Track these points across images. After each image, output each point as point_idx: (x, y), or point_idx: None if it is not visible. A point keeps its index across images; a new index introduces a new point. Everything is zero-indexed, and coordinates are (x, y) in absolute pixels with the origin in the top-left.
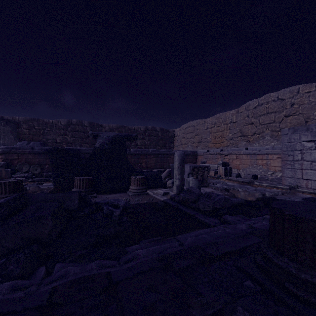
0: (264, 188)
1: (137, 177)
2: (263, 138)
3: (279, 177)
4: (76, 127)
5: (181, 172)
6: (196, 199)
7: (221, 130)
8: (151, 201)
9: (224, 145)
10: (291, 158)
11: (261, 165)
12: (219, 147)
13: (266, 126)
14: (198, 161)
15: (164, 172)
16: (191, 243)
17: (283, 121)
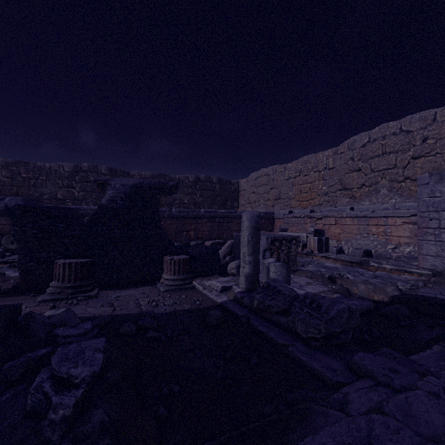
0: (388, 273)
1: (174, 259)
2: (377, 192)
3: (409, 255)
4: (88, 175)
5: (254, 249)
6: (286, 307)
7: (311, 180)
8: (199, 305)
9: (315, 203)
10: (435, 224)
11: (376, 235)
12: (307, 207)
13: (382, 174)
14: (276, 227)
15: (224, 246)
16: None
17: (409, 165)
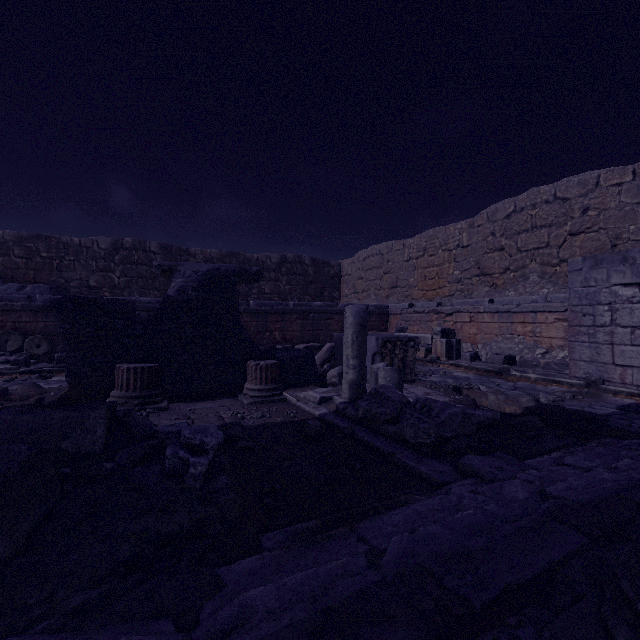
0: (532, 384)
1: (260, 364)
2: (525, 278)
3: (561, 361)
4: (132, 254)
5: (359, 351)
6: (395, 414)
7: (439, 262)
8: (293, 417)
9: (444, 294)
10: (589, 321)
11: (523, 335)
12: (434, 299)
13: (532, 255)
14: (391, 326)
15: (321, 351)
16: (401, 557)
17: (565, 244)
